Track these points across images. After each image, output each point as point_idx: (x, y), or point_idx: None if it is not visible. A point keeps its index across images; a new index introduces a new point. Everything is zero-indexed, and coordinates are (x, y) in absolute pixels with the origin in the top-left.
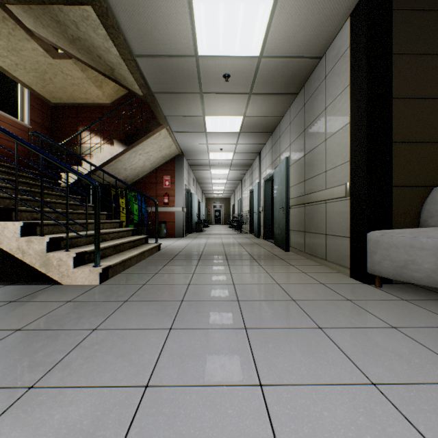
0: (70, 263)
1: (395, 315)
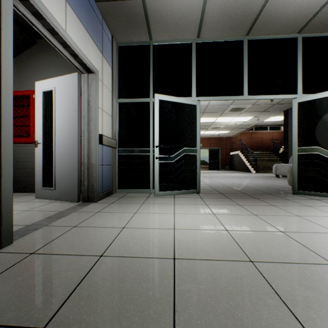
0: (252, 169)
1: (264, 176)
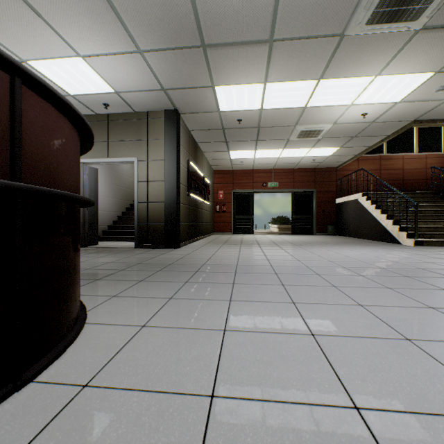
0: (404, 236)
1: None
